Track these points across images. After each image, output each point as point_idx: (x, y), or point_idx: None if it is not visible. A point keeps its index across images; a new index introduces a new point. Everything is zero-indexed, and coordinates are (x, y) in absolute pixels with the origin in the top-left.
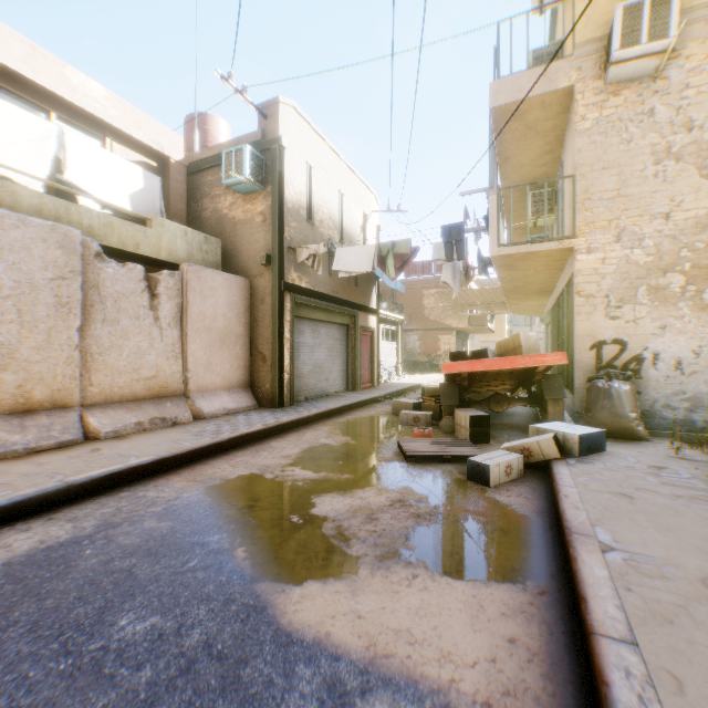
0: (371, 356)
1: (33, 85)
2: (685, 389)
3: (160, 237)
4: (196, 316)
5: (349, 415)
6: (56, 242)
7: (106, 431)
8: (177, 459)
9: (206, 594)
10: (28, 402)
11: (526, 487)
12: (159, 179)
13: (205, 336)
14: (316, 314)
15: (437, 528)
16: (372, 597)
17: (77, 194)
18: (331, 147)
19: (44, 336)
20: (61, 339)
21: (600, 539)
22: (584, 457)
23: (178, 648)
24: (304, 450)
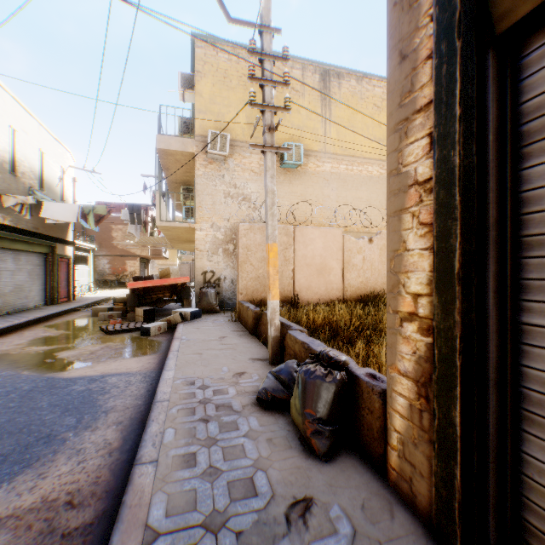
0: (68, 277)
1: None
2: (235, 291)
3: None
4: None
5: (56, 320)
6: None
7: None
8: None
9: (21, 382)
10: None
11: (166, 334)
12: None
13: None
14: (19, 245)
15: (126, 350)
16: (101, 367)
17: None
18: (33, 116)
19: None
20: None
21: (182, 338)
22: (192, 320)
23: (23, 390)
24: (33, 340)
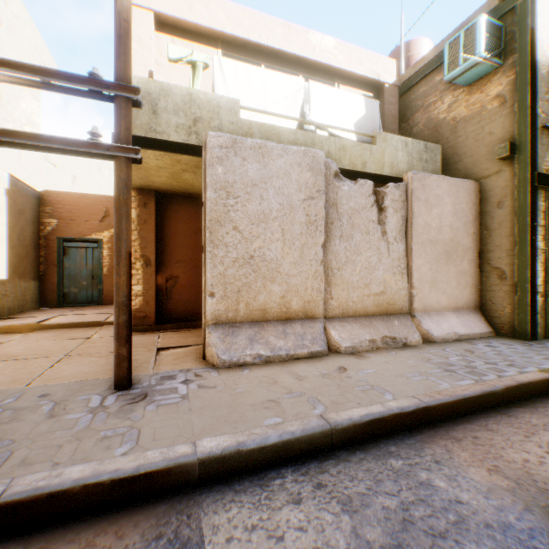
0: None
1: (288, 58)
2: None
3: (383, 152)
4: (420, 229)
5: None
6: (306, 166)
7: (344, 346)
8: (442, 410)
9: None
10: (286, 311)
11: None
12: (377, 103)
13: (429, 250)
14: None
15: None
16: None
17: (318, 125)
18: None
19: (297, 252)
20: (309, 254)
21: None
22: None
23: None
24: None
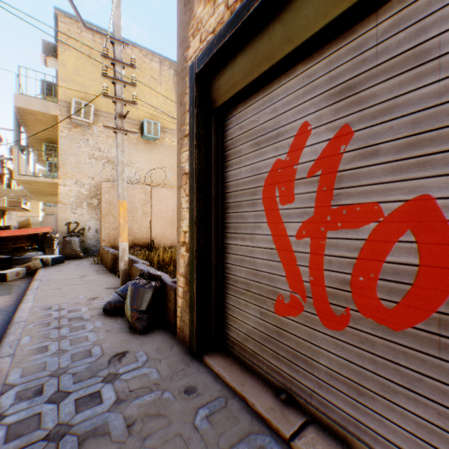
0: None
1: None
2: (99, 239)
3: None
4: None
5: None
6: None
7: None
8: None
9: None
10: None
11: (26, 278)
12: None
13: None
14: None
15: None
16: None
17: None
18: None
19: None
20: None
21: (43, 279)
22: (55, 265)
23: None
24: None
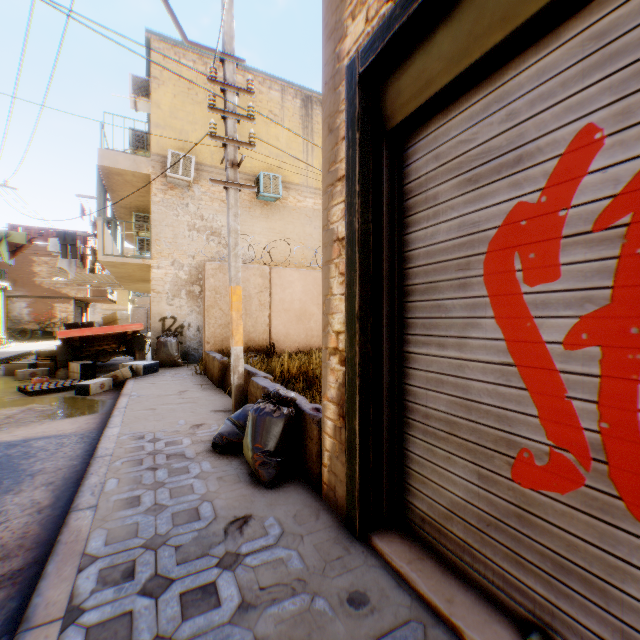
0: None
1: None
2: (201, 340)
3: None
4: None
5: None
6: None
7: None
8: None
9: None
10: None
11: (112, 392)
12: None
13: None
14: None
15: (57, 411)
16: (23, 431)
17: None
18: None
19: None
20: None
21: (133, 394)
22: (147, 375)
23: None
24: None
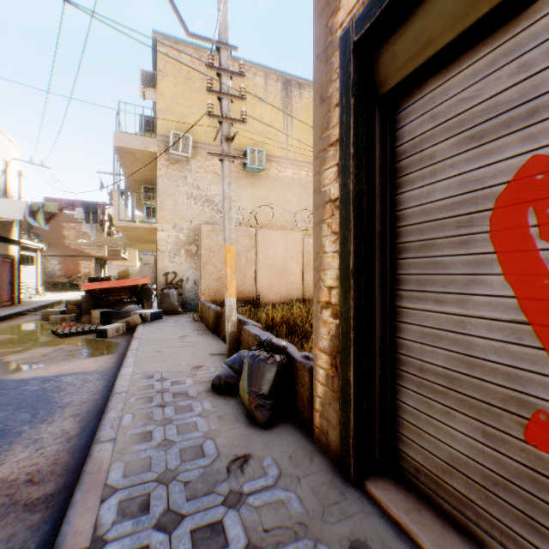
0: (13, 279)
1: None
2: (198, 292)
3: None
4: None
5: None
6: None
7: None
8: None
9: None
10: None
11: (125, 335)
12: None
13: None
14: None
15: (82, 351)
16: (55, 368)
17: None
18: None
19: None
20: None
21: (142, 338)
22: (153, 321)
23: None
24: None
